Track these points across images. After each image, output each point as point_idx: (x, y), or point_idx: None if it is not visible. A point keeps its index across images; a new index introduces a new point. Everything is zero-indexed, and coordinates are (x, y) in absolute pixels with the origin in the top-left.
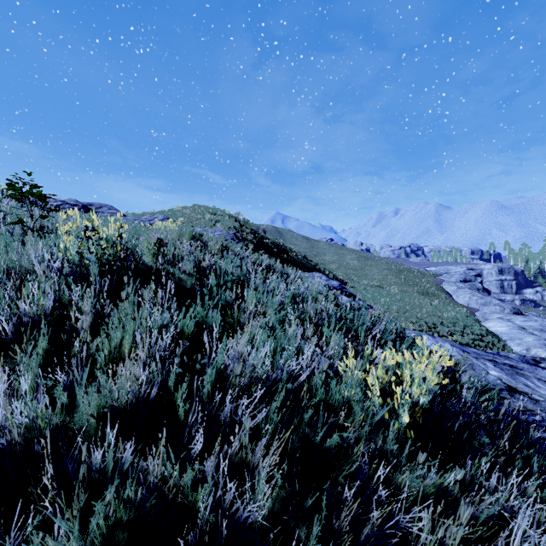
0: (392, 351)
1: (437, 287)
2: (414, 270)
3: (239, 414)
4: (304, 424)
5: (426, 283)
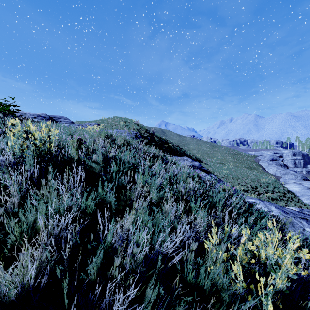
0: (244, 225)
1: (256, 164)
2: (242, 153)
3: (115, 308)
4: None
5: (250, 161)
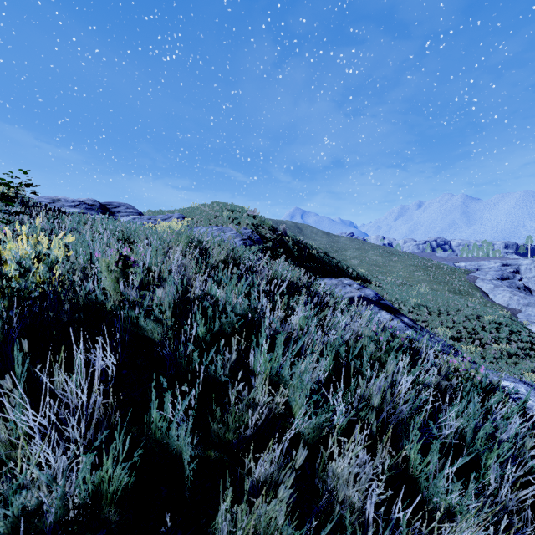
0: None
1: (470, 285)
2: (443, 266)
3: None
4: None
5: (458, 281)
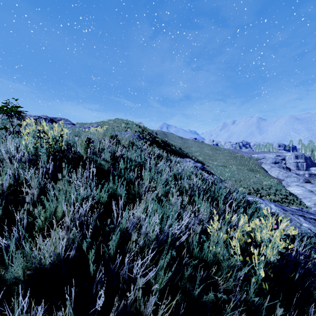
0: (243, 215)
1: (258, 166)
2: (244, 156)
3: (134, 272)
4: (184, 279)
5: (252, 164)
